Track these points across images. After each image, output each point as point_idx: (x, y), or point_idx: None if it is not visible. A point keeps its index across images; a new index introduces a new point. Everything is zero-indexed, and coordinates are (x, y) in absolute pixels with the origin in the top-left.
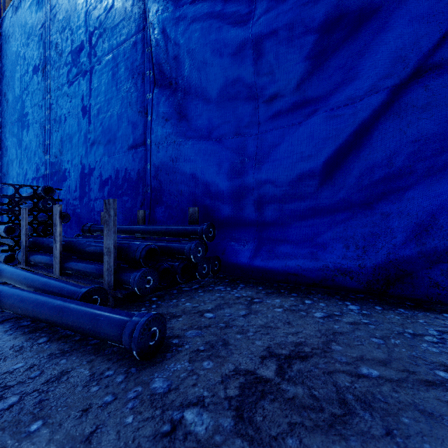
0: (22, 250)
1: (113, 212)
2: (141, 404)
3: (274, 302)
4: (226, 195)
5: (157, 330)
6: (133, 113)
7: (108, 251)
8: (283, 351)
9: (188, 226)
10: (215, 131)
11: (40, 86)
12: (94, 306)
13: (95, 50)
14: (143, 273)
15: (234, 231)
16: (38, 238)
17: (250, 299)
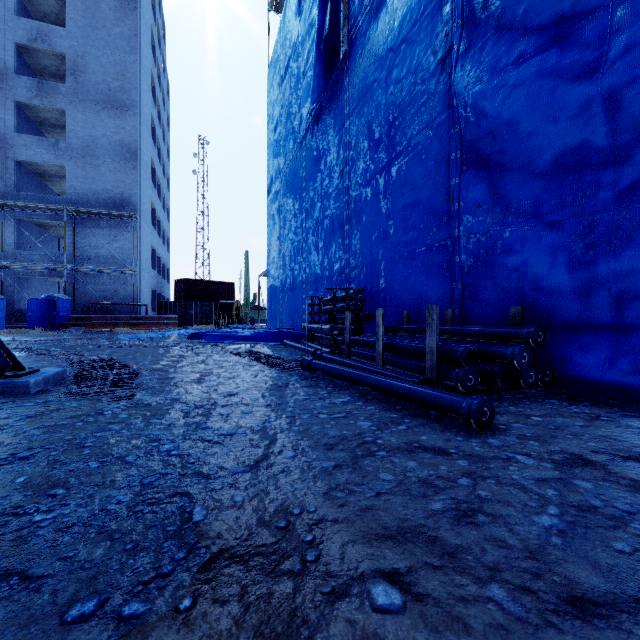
0: (345, 347)
1: (435, 316)
2: (483, 446)
3: (631, 424)
4: (563, 291)
5: (488, 411)
6: (437, 202)
7: (430, 350)
8: (621, 453)
9: (509, 328)
10: (547, 212)
11: (339, 188)
12: (434, 389)
13: (394, 141)
14: (465, 372)
15: (575, 336)
16: (355, 336)
17: (594, 416)
